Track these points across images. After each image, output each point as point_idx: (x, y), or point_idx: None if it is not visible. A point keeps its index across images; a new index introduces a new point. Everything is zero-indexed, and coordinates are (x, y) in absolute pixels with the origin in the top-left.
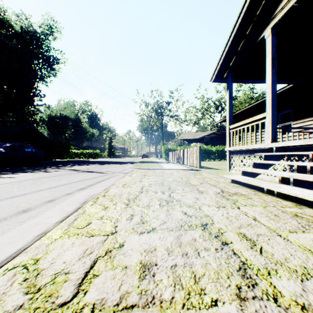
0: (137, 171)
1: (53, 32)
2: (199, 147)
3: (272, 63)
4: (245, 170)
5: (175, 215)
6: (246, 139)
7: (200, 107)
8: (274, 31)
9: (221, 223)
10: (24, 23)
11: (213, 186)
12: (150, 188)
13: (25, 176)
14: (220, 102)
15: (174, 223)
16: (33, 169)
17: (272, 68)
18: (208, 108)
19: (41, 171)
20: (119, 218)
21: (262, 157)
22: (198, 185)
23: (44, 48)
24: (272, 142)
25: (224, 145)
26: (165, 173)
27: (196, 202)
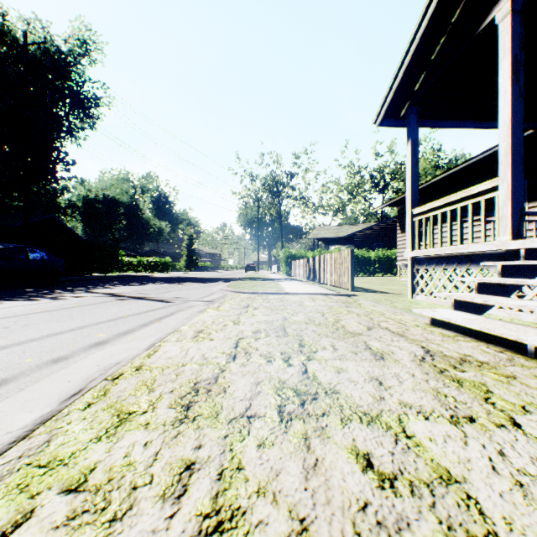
0: (232, 298)
1: (89, 50)
2: (351, 251)
3: (513, 73)
4: (467, 299)
5: (336, 477)
6: (449, 234)
7: (346, 183)
8: (517, 5)
9: (527, 532)
10: (38, 35)
11: (399, 335)
12: (257, 342)
13: (5, 309)
14: (382, 174)
15: (341, 535)
16: (36, 293)
17: (514, 84)
18: (361, 185)
19: (47, 297)
20: (139, 485)
21: (498, 271)
22: (365, 334)
23: (74, 80)
24: (514, 238)
25: (390, 248)
26: (288, 302)
27: (383, 399)
